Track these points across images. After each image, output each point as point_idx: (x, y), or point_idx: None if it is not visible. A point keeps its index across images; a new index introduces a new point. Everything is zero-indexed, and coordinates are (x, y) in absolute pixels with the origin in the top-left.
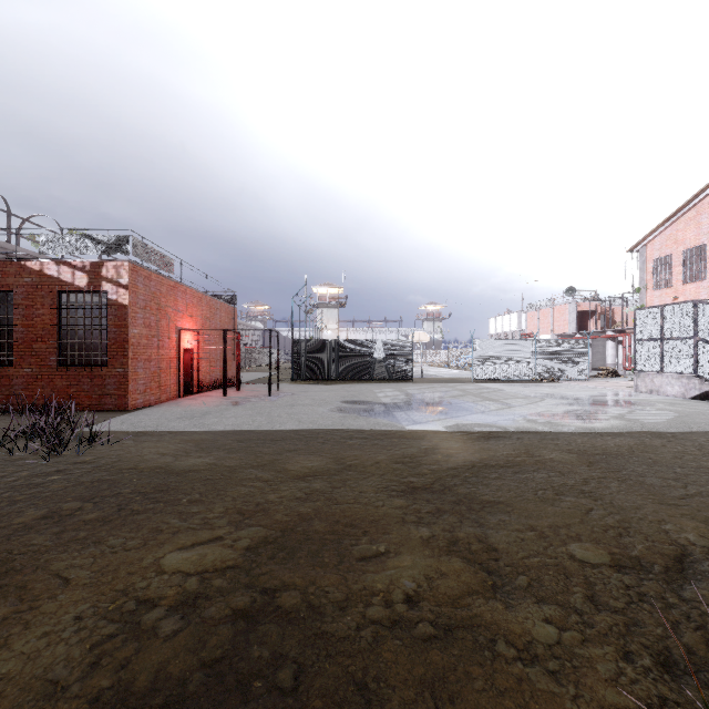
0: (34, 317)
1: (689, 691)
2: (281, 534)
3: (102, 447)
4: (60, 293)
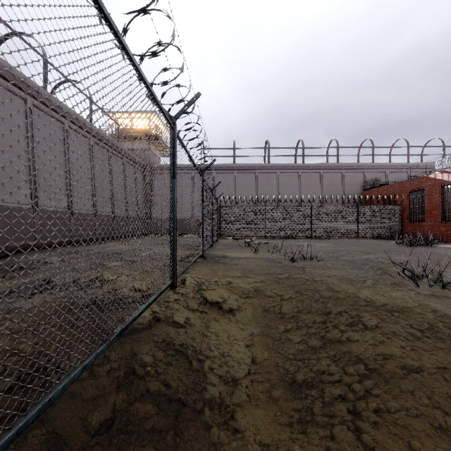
0: (432, 199)
1: (449, 281)
2: (429, 261)
3: (428, 248)
4: (442, 186)
